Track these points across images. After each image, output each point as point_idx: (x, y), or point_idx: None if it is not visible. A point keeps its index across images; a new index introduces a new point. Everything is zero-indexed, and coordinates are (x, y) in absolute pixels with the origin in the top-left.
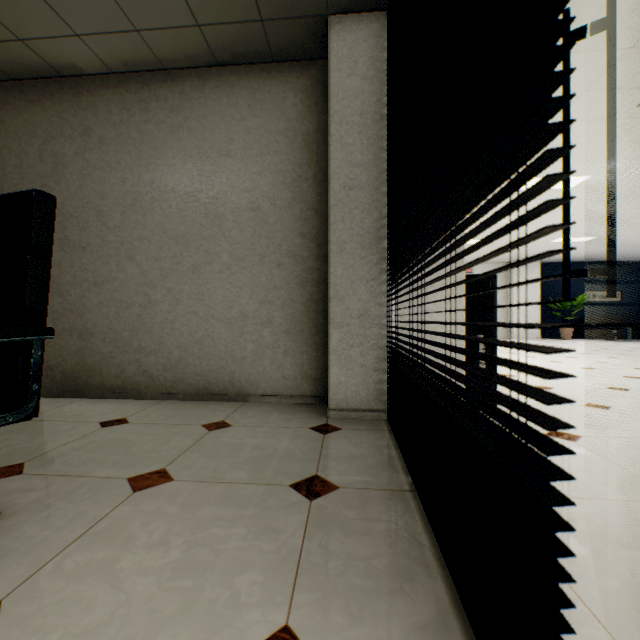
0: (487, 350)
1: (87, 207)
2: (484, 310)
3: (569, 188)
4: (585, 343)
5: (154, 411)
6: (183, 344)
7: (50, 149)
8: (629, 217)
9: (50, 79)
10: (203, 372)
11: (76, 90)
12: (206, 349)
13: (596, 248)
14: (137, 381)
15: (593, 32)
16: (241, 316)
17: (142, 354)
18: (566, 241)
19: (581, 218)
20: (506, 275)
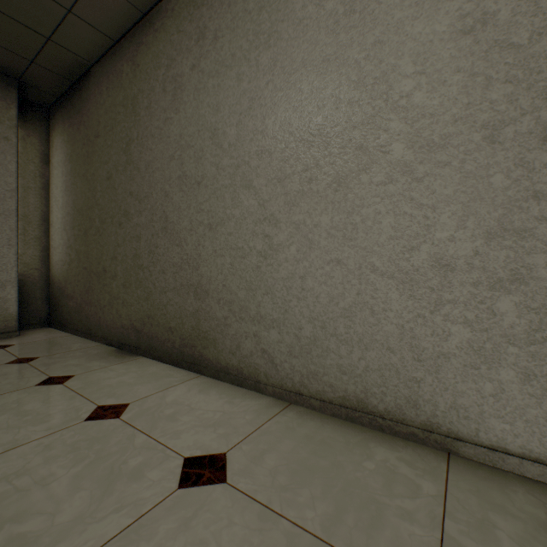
0: None
1: (202, 130)
2: None
3: None
4: None
5: (272, 440)
6: (318, 315)
7: (171, 75)
8: None
9: None
10: (353, 369)
11: None
12: (358, 328)
13: None
14: (254, 364)
15: None
16: (435, 266)
17: (260, 325)
18: None
19: None
20: None
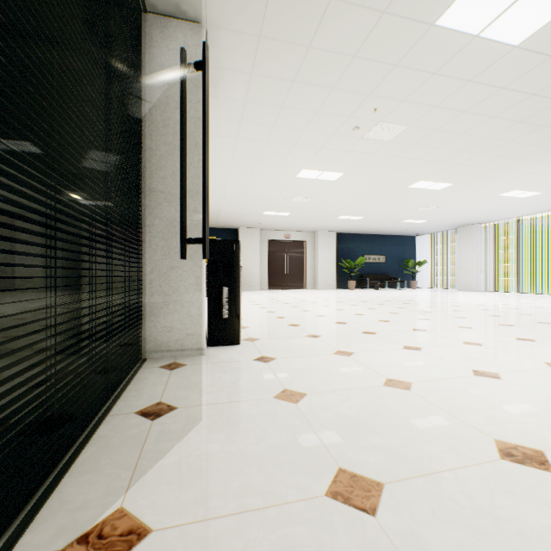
0: (232, 298)
1: None
2: (230, 267)
3: (183, 178)
4: (360, 292)
5: None
6: None
7: None
8: (378, 205)
9: None
10: None
11: None
12: None
13: (367, 225)
14: None
15: (197, 69)
16: None
17: None
18: (182, 217)
19: (350, 203)
20: (314, 241)
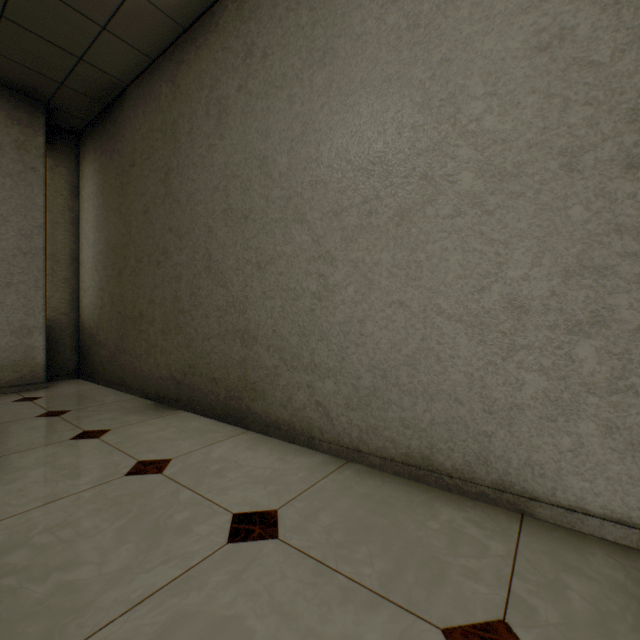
0: None
1: (249, 158)
2: None
3: None
4: None
5: (327, 498)
6: (379, 363)
7: (215, 97)
8: None
9: (215, 6)
10: (417, 422)
11: (238, 1)
12: (423, 377)
13: None
14: (308, 417)
15: None
16: (507, 308)
17: (314, 374)
18: None
19: None
20: None
